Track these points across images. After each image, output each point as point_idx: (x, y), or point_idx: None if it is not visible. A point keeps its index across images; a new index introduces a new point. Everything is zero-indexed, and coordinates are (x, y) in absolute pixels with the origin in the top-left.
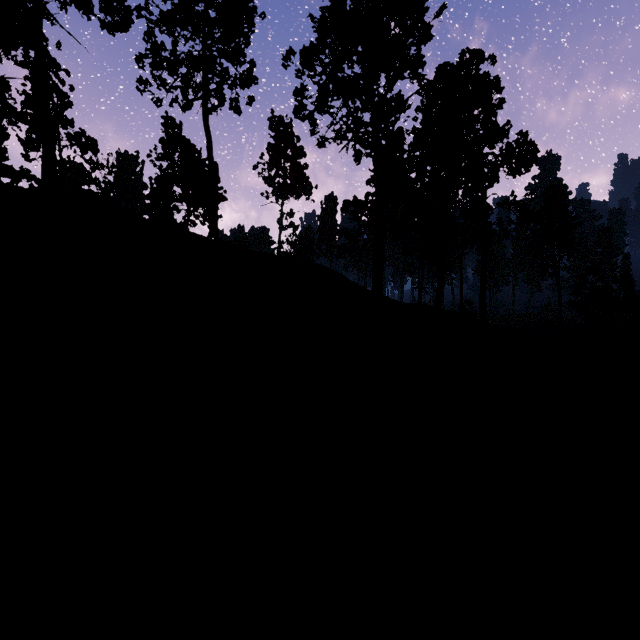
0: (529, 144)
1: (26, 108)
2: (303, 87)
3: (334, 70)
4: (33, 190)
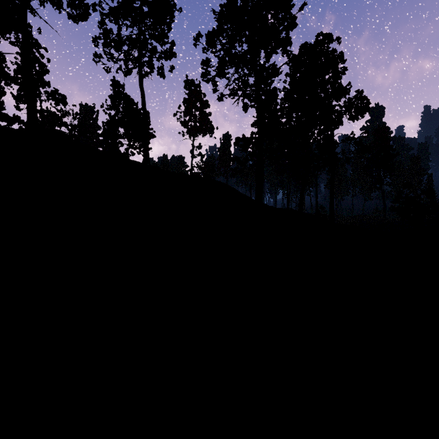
0: (364, 98)
1: (17, 74)
2: (208, 59)
3: (229, 47)
4: (20, 130)
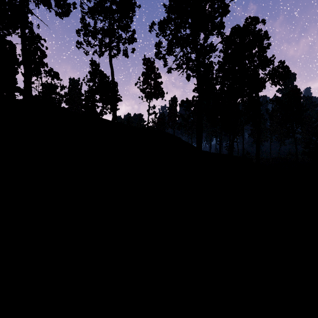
0: (285, 67)
1: None
2: (160, 42)
3: (176, 32)
4: (17, 100)
